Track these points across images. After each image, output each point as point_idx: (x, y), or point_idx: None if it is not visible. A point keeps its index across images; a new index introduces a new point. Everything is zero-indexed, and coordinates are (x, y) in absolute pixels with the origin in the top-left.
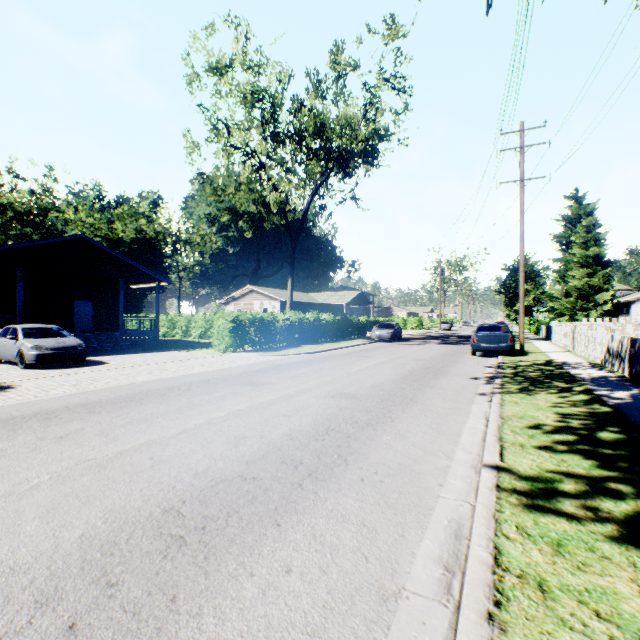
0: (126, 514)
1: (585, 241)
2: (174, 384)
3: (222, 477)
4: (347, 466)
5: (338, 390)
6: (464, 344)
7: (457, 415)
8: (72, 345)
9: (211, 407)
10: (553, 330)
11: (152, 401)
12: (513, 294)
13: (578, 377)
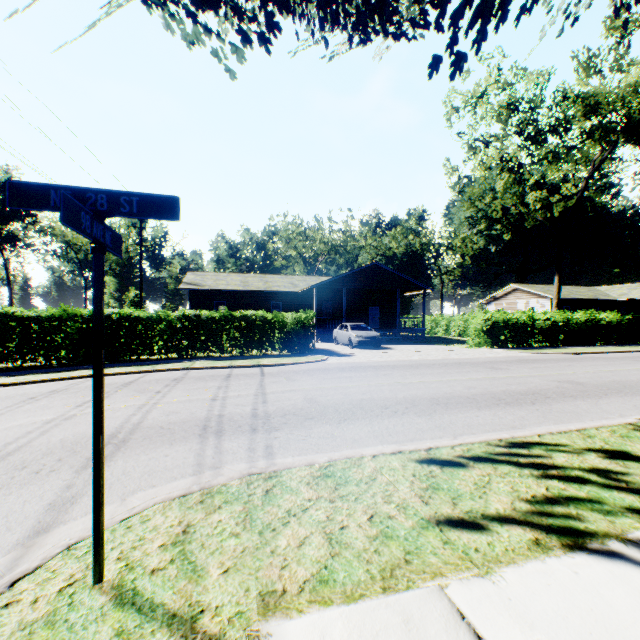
0: (416, 396)
1: None
2: (435, 362)
3: (457, 396)
4: (532, 405)
5: (568, 379)
6: None
7: None
8: (374, 336)
9: (457, 375)
10: None
11: (422, 368)
12: None
13: None
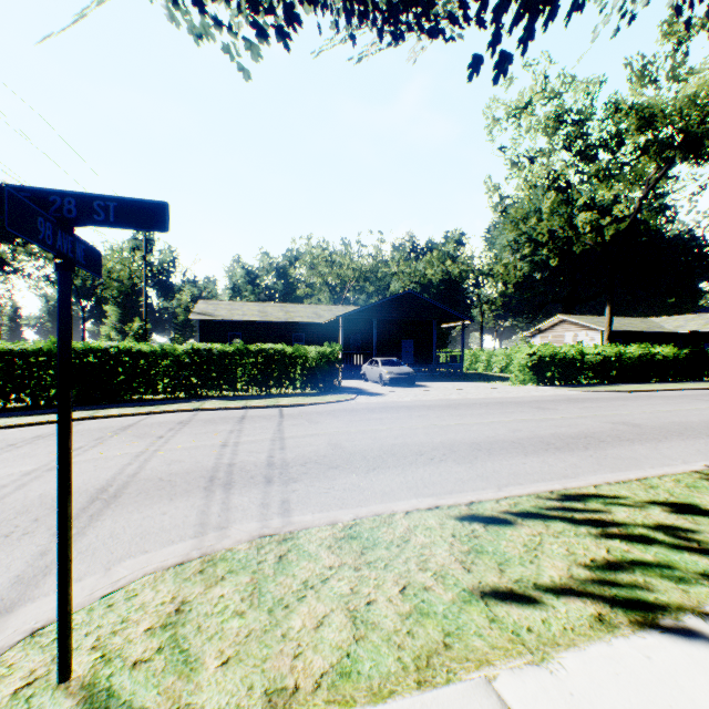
0: (455, 440)
1: None
2: (475, 402)
3: (501, 440)
4: (585, 450)
5: (623, 420)
6: None
7: None
8: (407, 372)
9: (500, 416)
10: None
11: (461, 408)
12: None
13: None
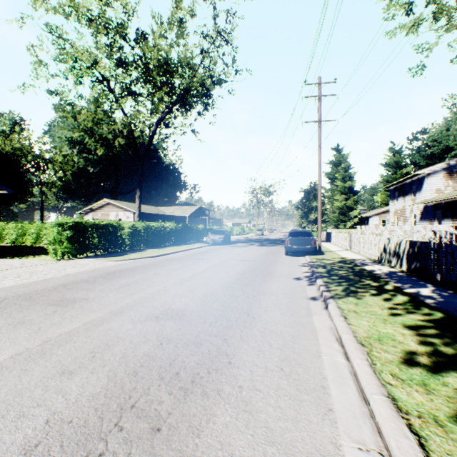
0: None
1: (344, 177)
2: None
3: None
4: None
5: (166, 305)
6: (276, 245)
7: (305, 338)
8: None
9: None
10: (332, 235)
11: None
12: (307, 209)
13: (376, 274)
